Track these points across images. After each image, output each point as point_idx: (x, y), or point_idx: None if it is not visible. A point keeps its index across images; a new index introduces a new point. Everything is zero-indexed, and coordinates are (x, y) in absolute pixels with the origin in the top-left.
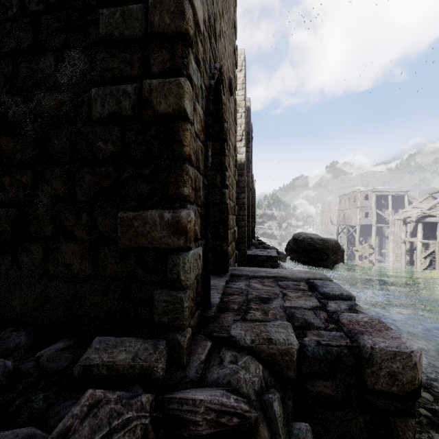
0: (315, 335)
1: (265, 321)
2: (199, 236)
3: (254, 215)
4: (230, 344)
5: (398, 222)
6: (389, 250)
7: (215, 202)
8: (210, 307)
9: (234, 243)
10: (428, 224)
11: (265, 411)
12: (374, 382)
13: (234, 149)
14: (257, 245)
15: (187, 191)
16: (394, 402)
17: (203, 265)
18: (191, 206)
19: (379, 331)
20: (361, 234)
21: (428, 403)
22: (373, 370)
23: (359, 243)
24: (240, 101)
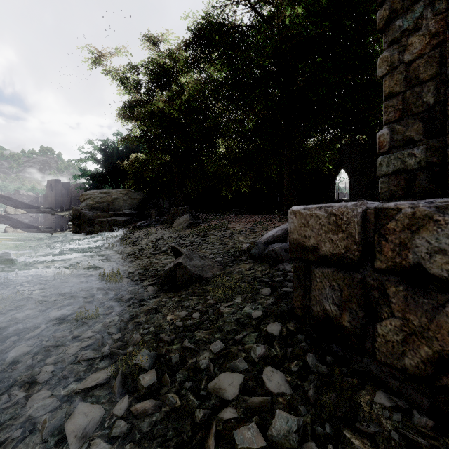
0: None
1: None
2: (418, 138)
3: None
4: None
5: None
6: None
7: None
8: None
9: None
10: None
11: None
12: None
13: None
14: None
15: (385, 119)
16: None
17: (437, 161)
18: (392, 124)
19: None
20: None
21: None
22: None
23: None
24: None
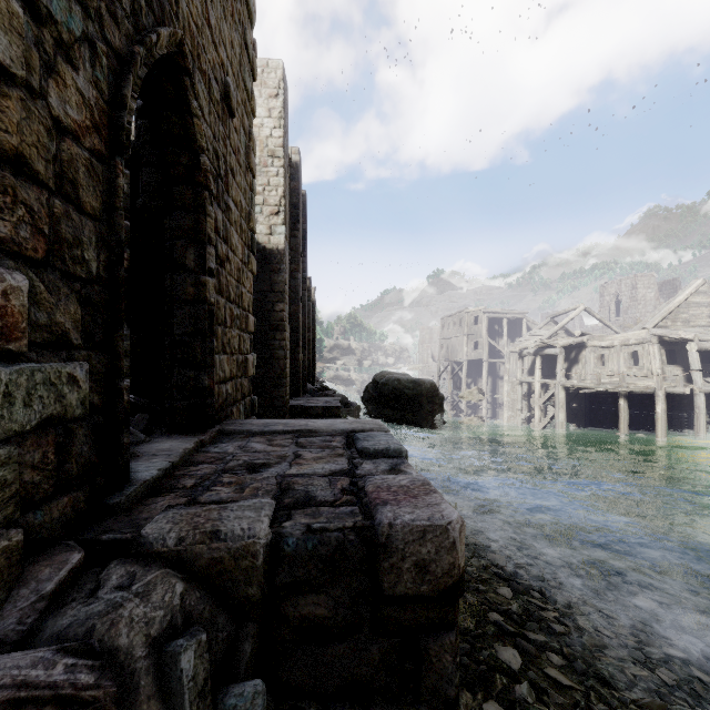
0: (307, 516)
1: (230, 501)
2: (77, 339)
3: (313, 344)
4: (131, 553)
5: (514, 356)
6: (503, 396)
7: (185, 297)
8: (126, 487)
9: (249, 382)
10: (548, 358)
11: (164, 676)
12: (395, 582)
13: (246, 217)
14: (315, 392)
15: (6, 230)
16: (425, 610)
17: (100, 401)
18: (28, 268)
19: (414, 498)
20: (469, 374)
21: (504, 603)
22: (392, 563)
23: (466, 387)
24: (276, 146)
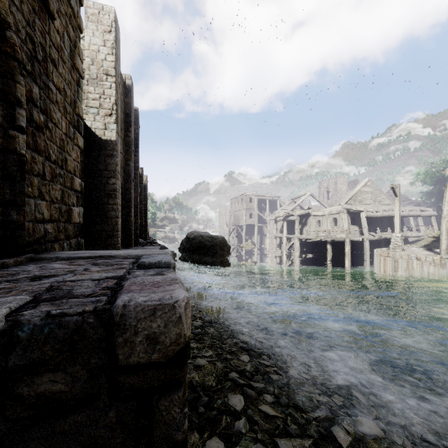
0: (52, 306)
1: None
2: None
3: (145, 213)
4: None
5: (272, 222)
6: (266, 246)
7: None
8: None
9: (75, 228)
10: (291, 222)
11: None
12: (129, 354)
13: (72, 103)
14: (145, 244)
15: None
16: (156, 374)
17: None
18: None
19: (158, 287)
20: (247, 233)
21: (243, 365)
22: (126, 338)
23: (245, 241)
24: (109, 67)
